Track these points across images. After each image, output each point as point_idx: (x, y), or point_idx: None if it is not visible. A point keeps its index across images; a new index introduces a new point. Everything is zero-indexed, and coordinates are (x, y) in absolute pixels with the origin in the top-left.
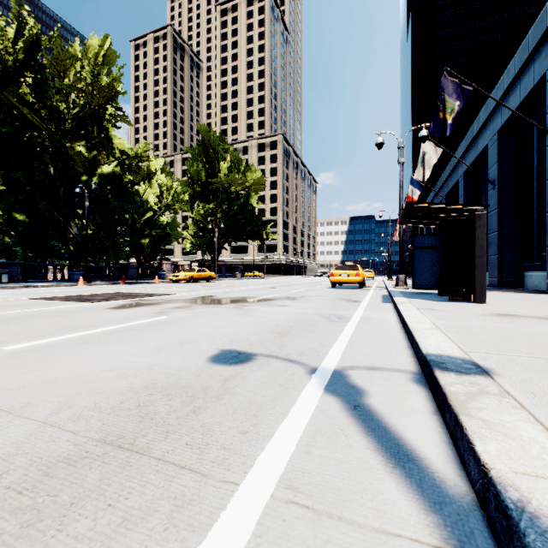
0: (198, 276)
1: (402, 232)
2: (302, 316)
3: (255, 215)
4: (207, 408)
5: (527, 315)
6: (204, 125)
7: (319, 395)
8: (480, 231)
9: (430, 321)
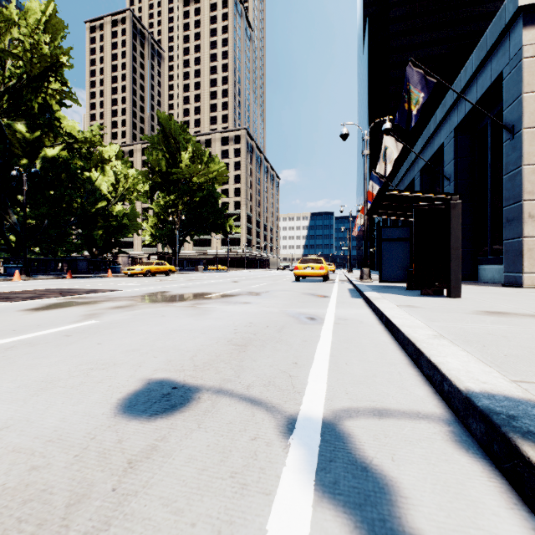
0: (156, 270)
1: (366, 225)
2: (267, 317)
3: (218, 207)
4: None
5: (518, 313)
6: (164, 113)
7: (309, 507)
8: (455, 221)
9: (424, 324)
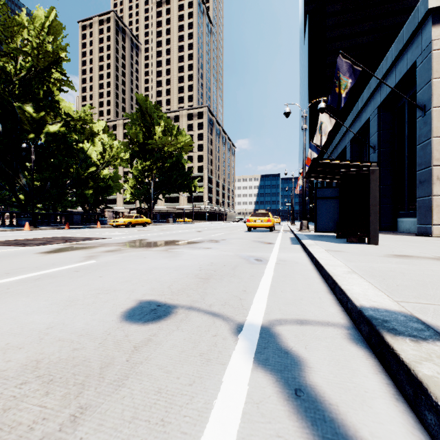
0: (135, 222)
1: (305, 186)
2: (224, 258)
3: (185, 171)
4: (96, 408)
5: (420, 256)
6: (141, 95)
7: (249, 371)
8: (374, 184)
9: (343, 264)
